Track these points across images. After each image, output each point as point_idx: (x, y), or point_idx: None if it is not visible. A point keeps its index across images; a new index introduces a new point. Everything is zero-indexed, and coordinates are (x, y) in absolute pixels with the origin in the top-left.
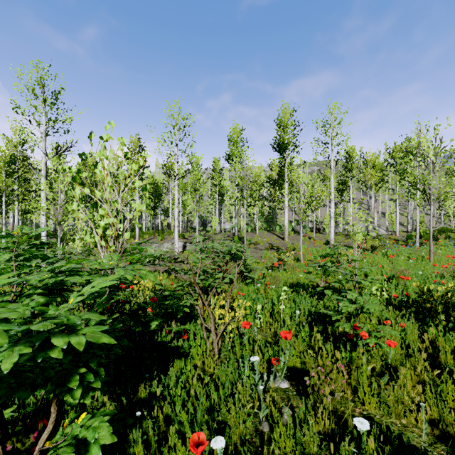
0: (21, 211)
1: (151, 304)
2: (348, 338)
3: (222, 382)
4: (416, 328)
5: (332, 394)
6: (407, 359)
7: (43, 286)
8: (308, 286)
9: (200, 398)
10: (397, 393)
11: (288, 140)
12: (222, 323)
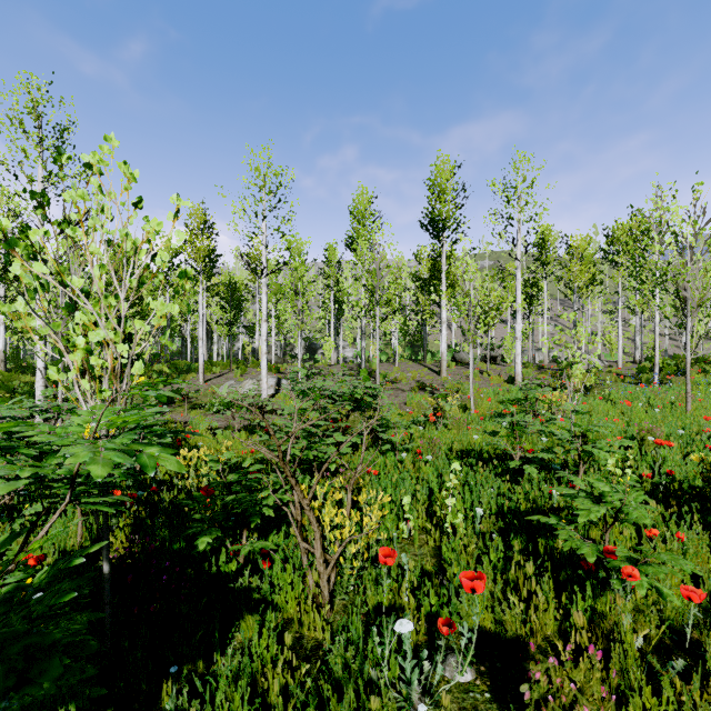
0: (11, 328)
1: (200, 500)
2: (585, 568)
3: (337, 671)
4: (706, 542)
5: None
6: None
7: None
8: (489, 455)
9: None
10: None
11: (448, 214)
12: (338, 538)
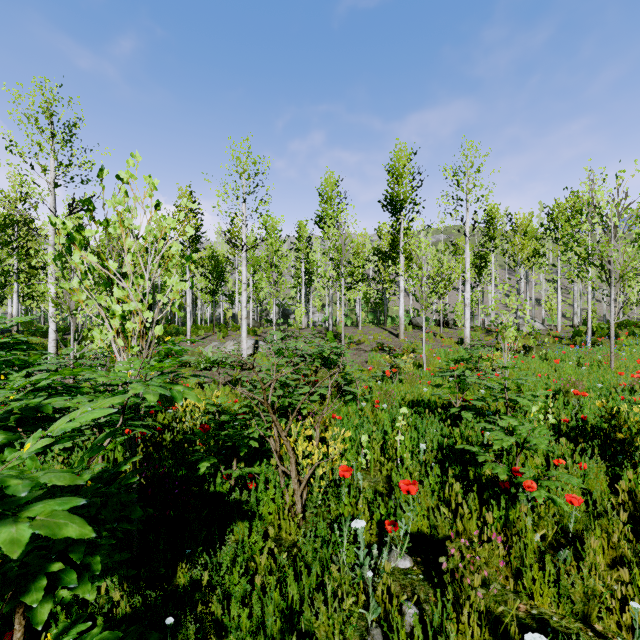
0: (23, 296)
1: (200, 435)
2: (502, 487)
3: (308, 559)
4: (603, 470)
5: (484, 585)
6: (596, 523)
7: (1, 415)
8: (436, 404)
9: (271, 593)
10: (587, 582)
11: (405, 195)
12: (309, 464)
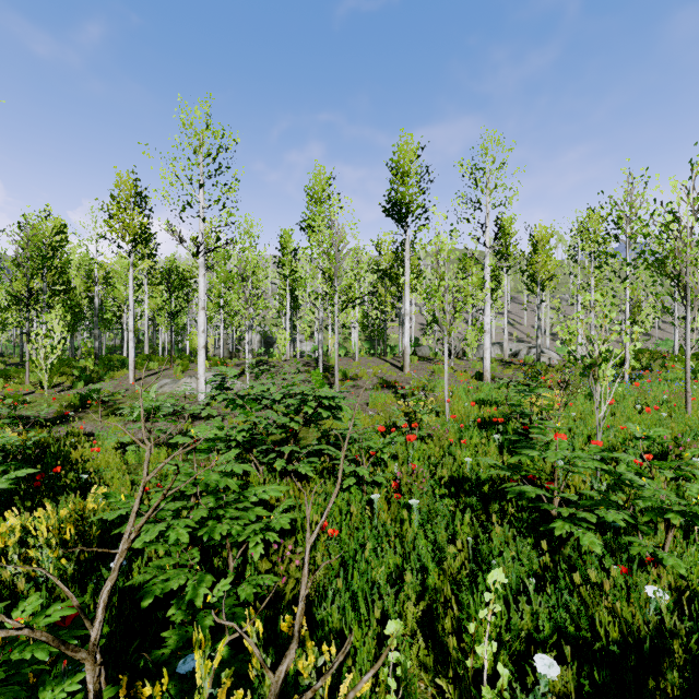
0: None
1: None
2: None
3: None
4: None
5: None
6: None
7: None
8: (488, 485)
9: None
10: None
11: (411, 198)
12: None
